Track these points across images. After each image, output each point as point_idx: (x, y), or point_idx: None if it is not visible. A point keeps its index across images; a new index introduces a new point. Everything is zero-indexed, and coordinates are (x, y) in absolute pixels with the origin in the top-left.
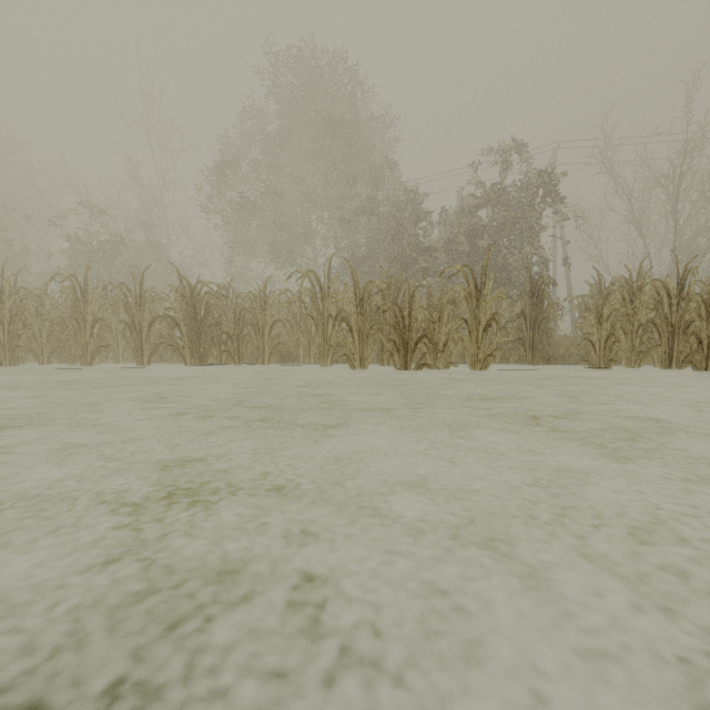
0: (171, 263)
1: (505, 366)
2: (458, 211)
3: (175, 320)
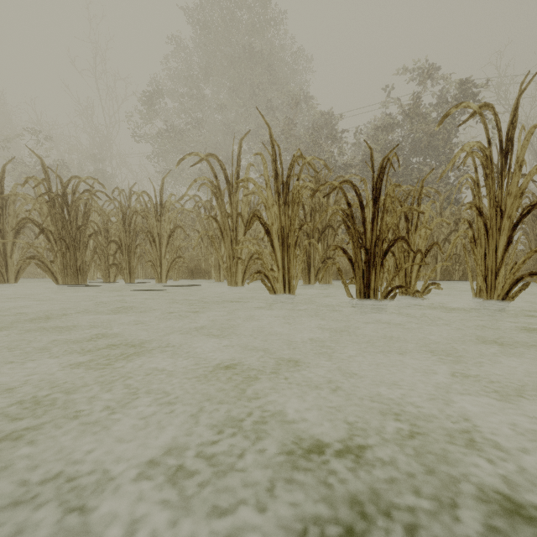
0: (30, 149)
1: (453, 284)
2: (373, 129)
3: (39, 224)
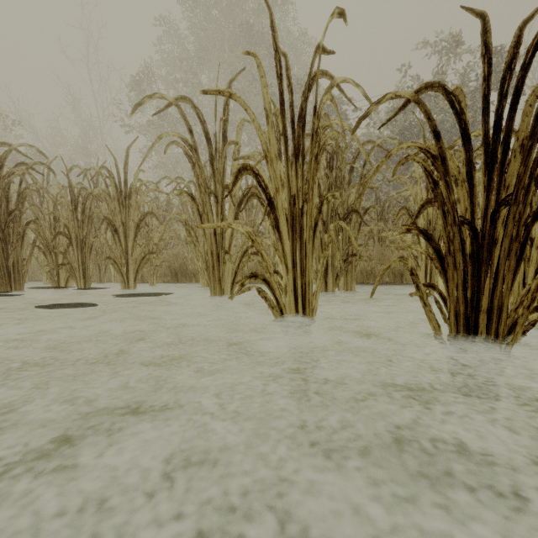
0: None
1: None
2: (387, 112)
3: None
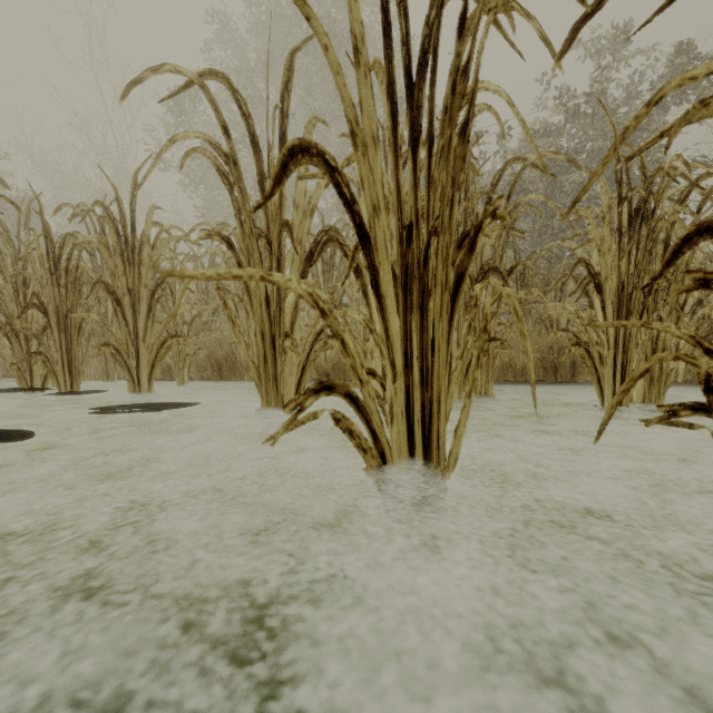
0: None
1: None
2: (523, 138)
3: None
